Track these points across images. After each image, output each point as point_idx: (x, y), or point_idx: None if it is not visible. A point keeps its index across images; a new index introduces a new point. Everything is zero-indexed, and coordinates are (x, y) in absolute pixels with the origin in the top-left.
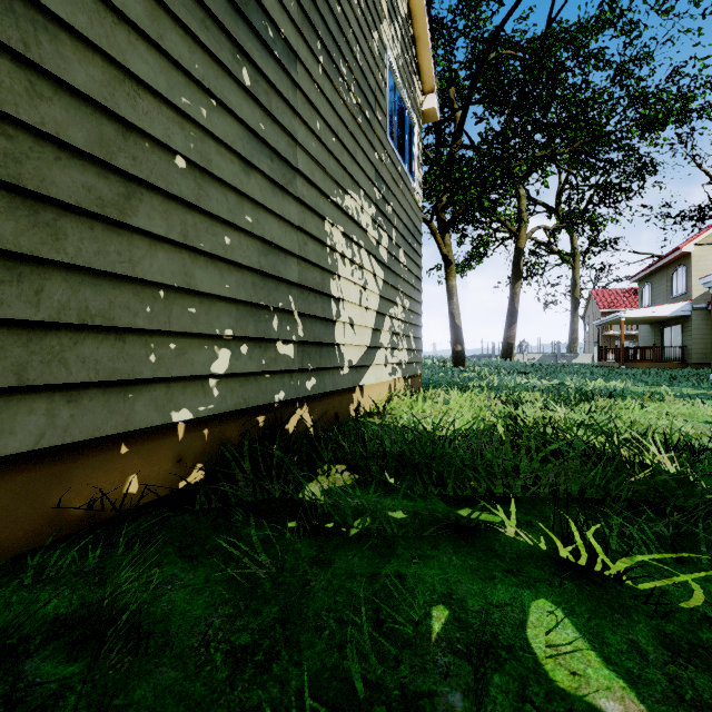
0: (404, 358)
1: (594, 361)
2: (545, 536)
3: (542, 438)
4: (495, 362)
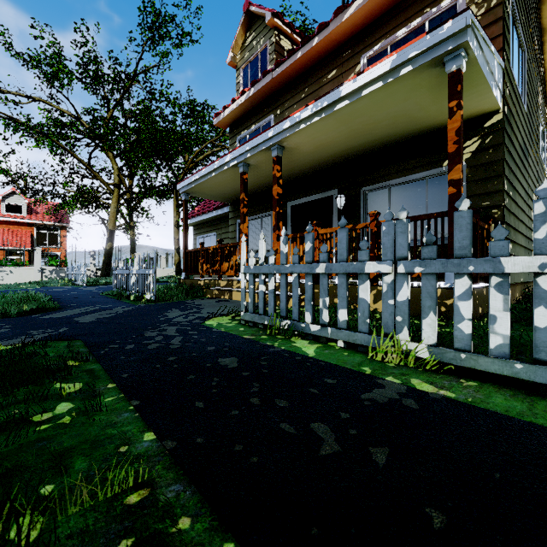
0: None
1: None
2: None
3: None
4: None
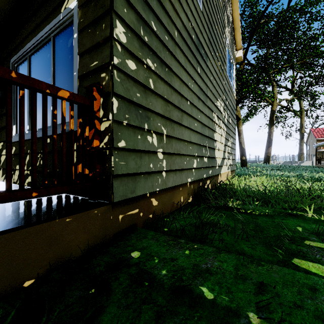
0: (231, 163)
1: (313, 164)
2: (321, 217)
3: (308, 192)
4: (261, 164)
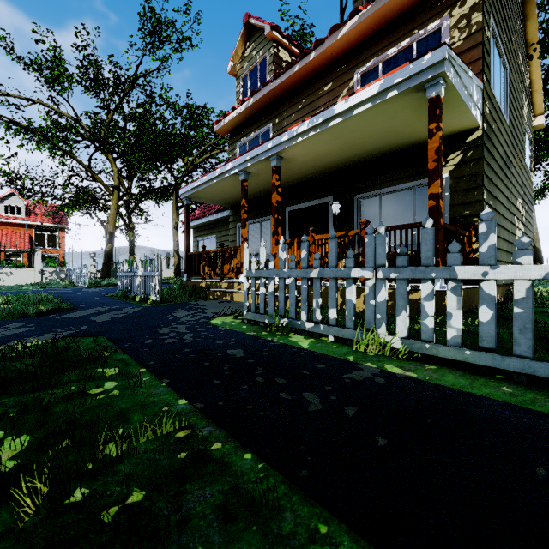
0: None
1: None
2: None
3: None
4: None
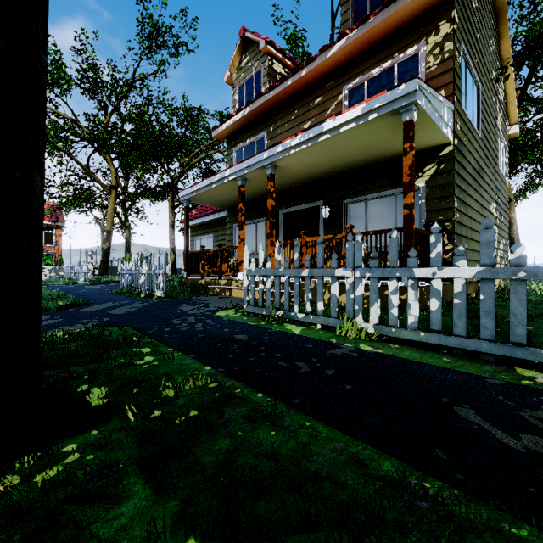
0: None
1: None
2: None
3: None
4: None
